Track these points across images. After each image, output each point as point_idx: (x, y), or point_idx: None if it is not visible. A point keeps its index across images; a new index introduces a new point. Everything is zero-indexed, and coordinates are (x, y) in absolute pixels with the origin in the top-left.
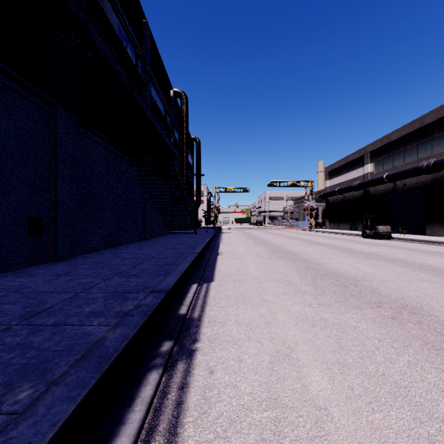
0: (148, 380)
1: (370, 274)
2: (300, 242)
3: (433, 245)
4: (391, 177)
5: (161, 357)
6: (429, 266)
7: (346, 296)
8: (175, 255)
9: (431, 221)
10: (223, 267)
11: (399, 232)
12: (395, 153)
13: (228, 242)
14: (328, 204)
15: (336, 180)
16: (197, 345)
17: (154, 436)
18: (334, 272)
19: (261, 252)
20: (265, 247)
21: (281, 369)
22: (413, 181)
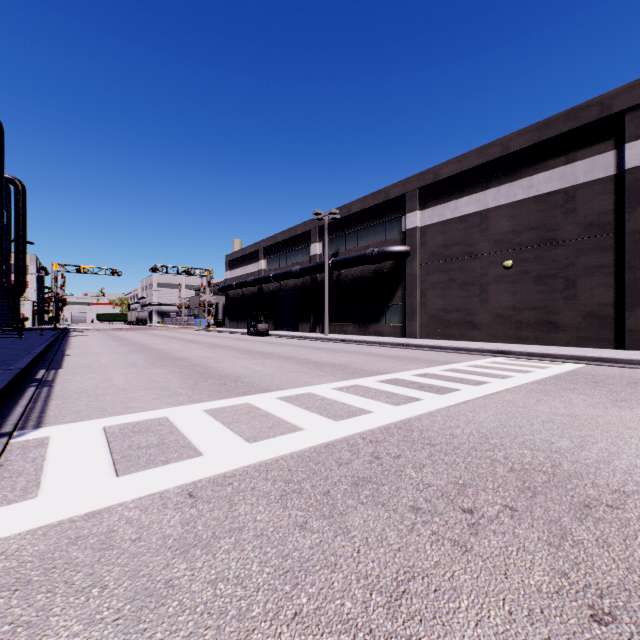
0: (31, 388)
1: (203, 356)
2: (178, 341)
3: (289, 339)
4: (276, 277)
5: (34, 385)
6: (252, 350)
7: (167, 365)
8: (6, 356)
9: (302, 319)
10: (72, 362)
11: (284, 329)
12: (281, 254)
13: (81, 345)
14: (229, 299)
15: (237, 272)
16: (55, 384)
17: (41, 394)
18: (177, 357)
19: (122, 351)
20: (130, 347)
21: (103, 382)
22: (292, 283)
